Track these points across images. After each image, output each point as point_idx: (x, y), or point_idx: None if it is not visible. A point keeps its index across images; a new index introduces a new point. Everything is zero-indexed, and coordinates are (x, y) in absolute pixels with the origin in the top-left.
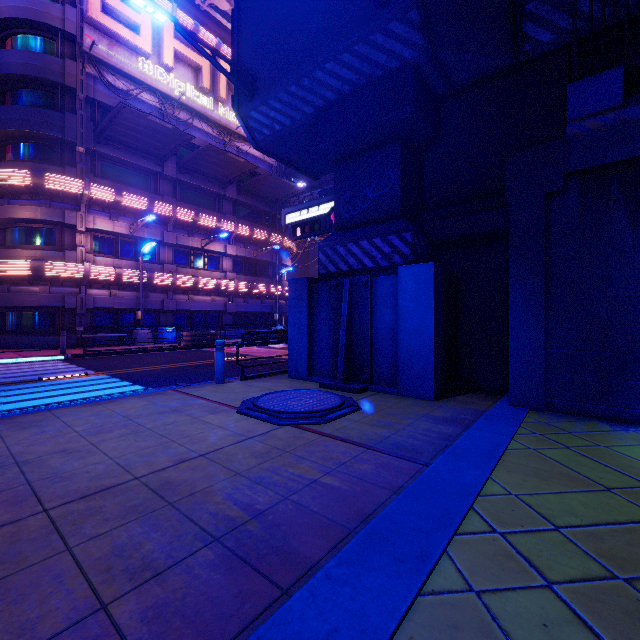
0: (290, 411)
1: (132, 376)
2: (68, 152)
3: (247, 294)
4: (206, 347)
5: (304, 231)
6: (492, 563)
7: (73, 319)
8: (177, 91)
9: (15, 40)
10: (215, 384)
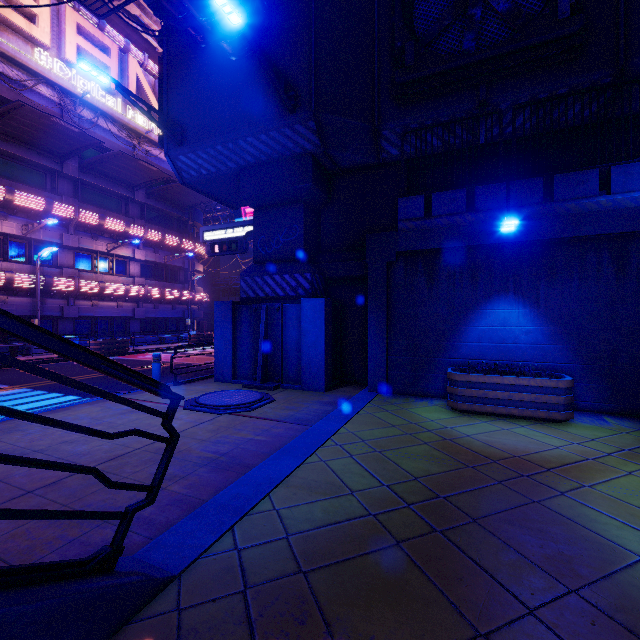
0: (226, 405)
1: (57, 388)
2: None
3: (157, 300)
4: (116, 355)
5: (222, 249)
6: (332, 453)
7: None
8: (81, 89)
9: None
10: None
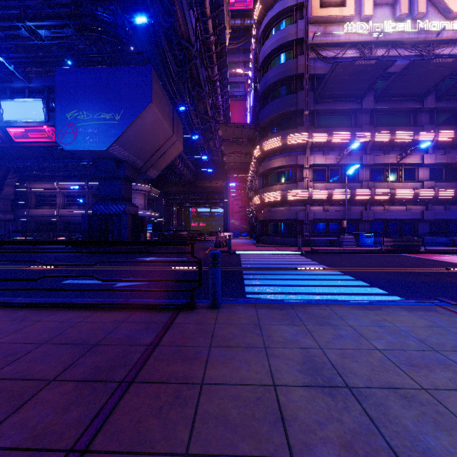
0: None
1: (361, 276)
2: (299, 117)
3: (448, 201)
4: (407, 253)
5: None
6: None
7: (301, 227)
8: (375, 33)
9: (272, 63)
10: None
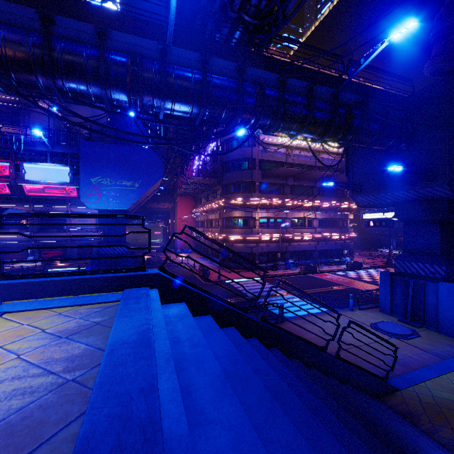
0: (393, 333)
1: (305, 297)
2: (252, 185)
3: (327, 239)
4: (312, 273)
5: (375, 224)
6: None
7: (254, 257)
8: (295, 143)
9: (233, 143)
10: (350, 311)
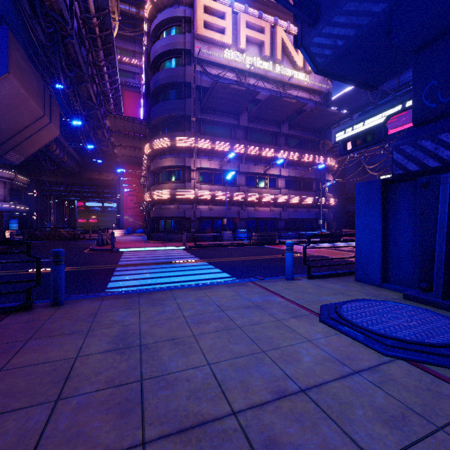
0: (397, 337)
1: (221, 265)
2: (187, 122)
3: (296, 205)
4: (268, 244)
5: (355, 144)
6: None
7: (189, 224)
8: (248, 64)
9: (163, 65)
10: (285, 280)
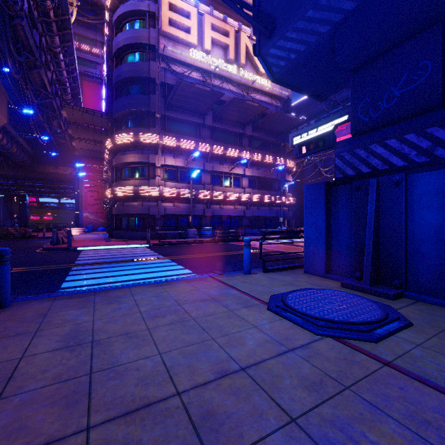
0: (327, 319)
1: (184, 261)
2: (151, 119)
3: (259, 203)
4: (232, 241)
5: (309, 149)
6: None
7: (154, 221)
8: (213, 66)
9: (126, 58)
10: (243, 274)
